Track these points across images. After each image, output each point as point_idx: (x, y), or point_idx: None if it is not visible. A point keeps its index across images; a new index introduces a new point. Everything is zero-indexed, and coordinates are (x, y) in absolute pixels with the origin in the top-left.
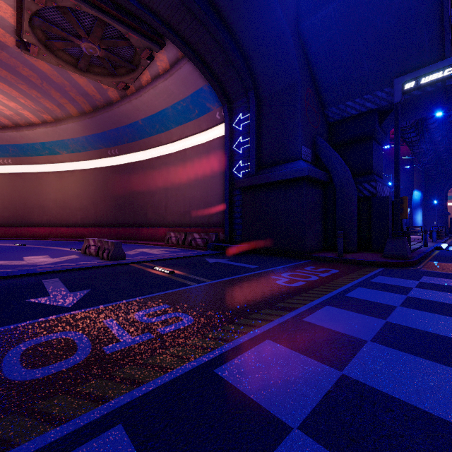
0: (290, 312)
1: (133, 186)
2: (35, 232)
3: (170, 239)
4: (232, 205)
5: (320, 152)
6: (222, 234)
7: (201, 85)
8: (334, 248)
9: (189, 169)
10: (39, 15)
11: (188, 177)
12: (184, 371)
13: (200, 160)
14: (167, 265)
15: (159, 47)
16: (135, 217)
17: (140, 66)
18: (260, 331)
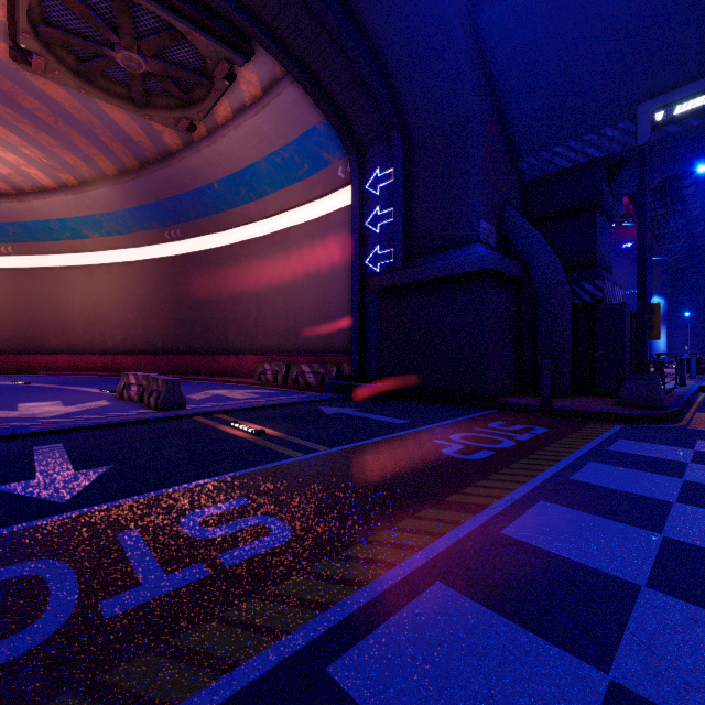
0: (475, 515)
1: (206, 288)
2: (50, 362)
3: (264, 373)
4: (363, 318)
5: (510, 231)
6: (347, 365)
7: (314, 123)
8: (533, 389)
9: (295, 261)
10: (45, 3)
11: (292, 274)
12: (261, 670)
13: (312, 246)
14: (254, 418)
15: (243, 58)
16: (208, 339)
17: (213, 90)
18: (422, 560)
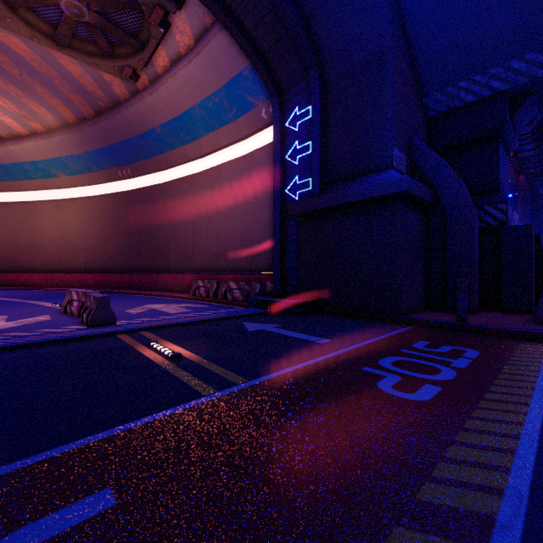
0: None
1: (151, 217)
2: (26, 279)
3: (197, 289)
4: (284, 241)
5: (419, 159)
6: (269, 282)
7: (240, 69)
8: (442, 305)
9: (225, 193)
10: None
11: (223, 204)
12: None
13: (239, 180)
14: (176, 336)
15: (175, 4)
16: (153, 260)
17: (150, 38)
18: None
